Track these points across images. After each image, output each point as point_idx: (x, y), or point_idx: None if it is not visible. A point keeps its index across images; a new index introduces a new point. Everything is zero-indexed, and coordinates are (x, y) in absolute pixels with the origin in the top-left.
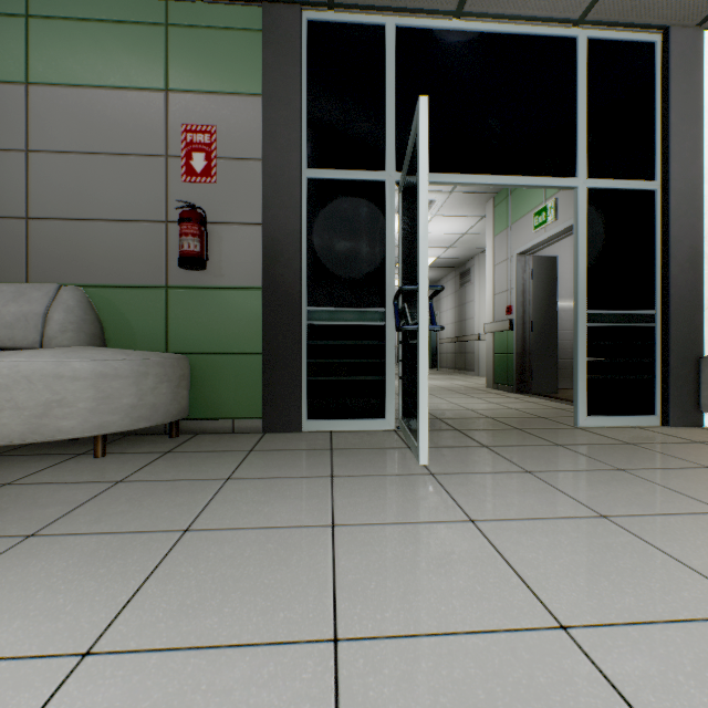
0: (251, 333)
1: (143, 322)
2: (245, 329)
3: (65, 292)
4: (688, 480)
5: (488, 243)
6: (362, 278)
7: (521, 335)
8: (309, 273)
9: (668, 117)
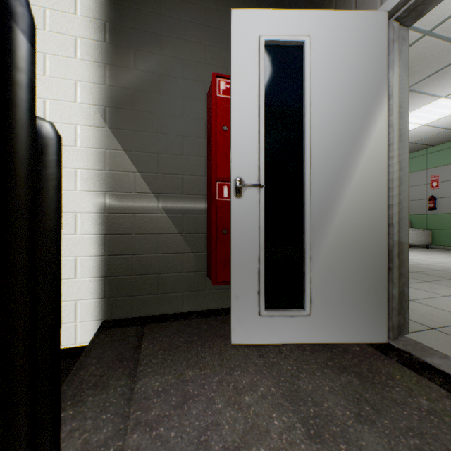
0: (449, 225)
1: (420, 222)
2: (447, 224)
3: None
4: None
5: None
6: None
7: None
8: None
9: None
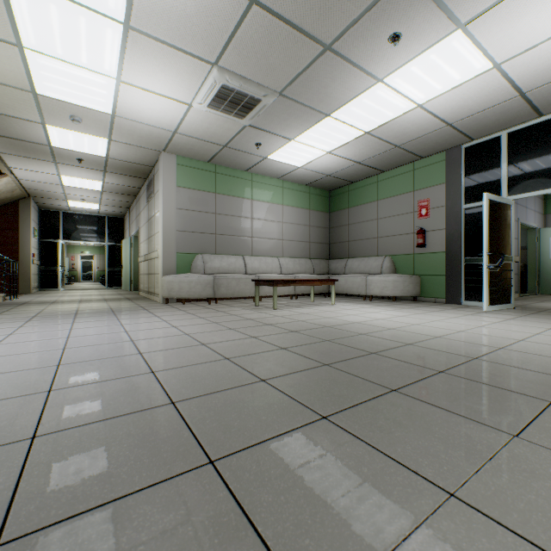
0: (441, 268)
1: (406, 265)
2: (439, 267)
3: (386, 258)
4: None
5: None
6: None
7: None
8: (465, 244)
9: None
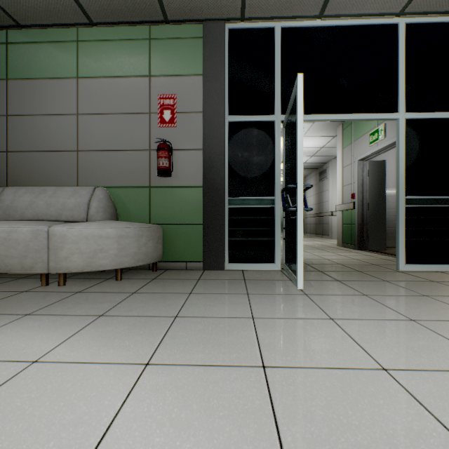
0: (196, 212)
1: (137, 206)
2: (192, 210)
3: (98, 191)
4: None
5: (338, 153)
6: (260, 179)
7: (361, 212)
8: (229, 177)
9: None
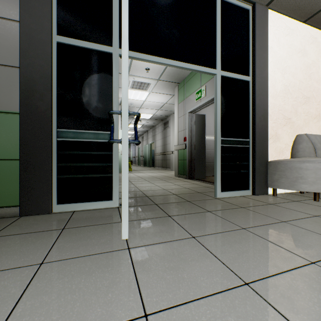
0: (11, 145)
1: None
2: (5, 141)
3: None
4: (279, 234)
5: (175, 107)
6: (97, 112)
7: (190, 151)
8: (59, 106)
9: (255, 46)
